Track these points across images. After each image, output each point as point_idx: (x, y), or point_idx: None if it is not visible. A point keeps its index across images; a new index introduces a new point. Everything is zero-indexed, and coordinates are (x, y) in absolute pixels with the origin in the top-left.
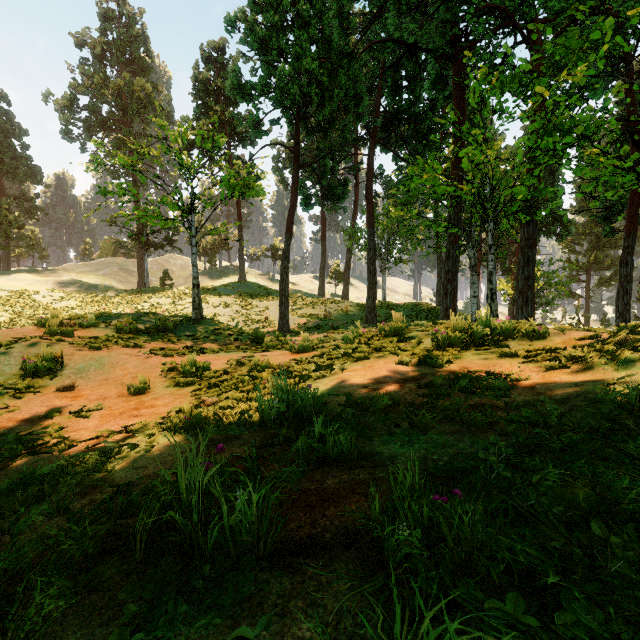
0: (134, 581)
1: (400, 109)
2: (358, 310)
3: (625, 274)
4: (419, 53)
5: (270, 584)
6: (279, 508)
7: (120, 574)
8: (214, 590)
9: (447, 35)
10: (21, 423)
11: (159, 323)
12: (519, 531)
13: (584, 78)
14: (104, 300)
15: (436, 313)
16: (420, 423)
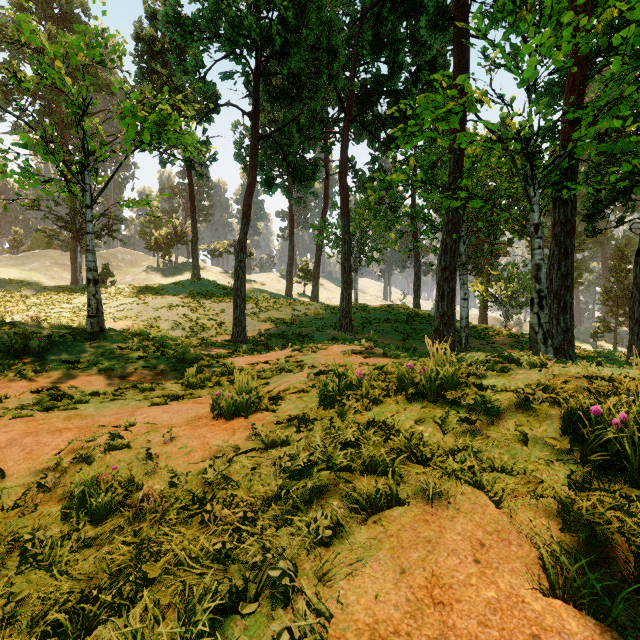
0: None
1: (379, 80)
2: (330, 313)
3: None
4: (400, 18)
5: None
6: None
7: None
8: None
9: None
10: None
11: (13, 342)
12: None
13: None
14: (17, 300)
15: (417, 317)
16: None
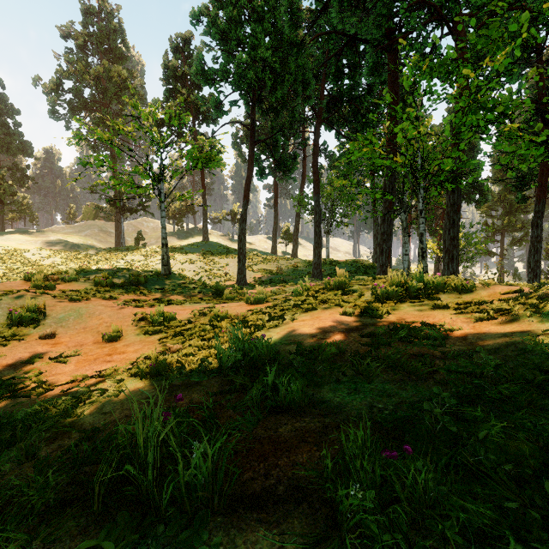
0: (91, 535)
1: (342, 93)
2: (306, 266)
3: (536, 235)
4: (358, 44)
5: (223, 543)
6: (234, 457)
7: (78, 526)
8: (168, 548)
9: (383, 28)
10: (5, 368)
11: (132, 278)
12: (470, 488)
13: (503, 64)
14: (86, 257)
15: (373, 269)
16: (365, 372)
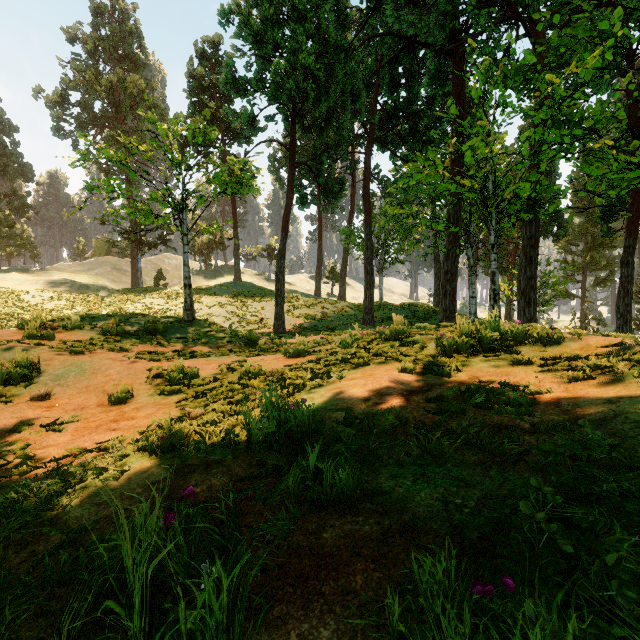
0: None
1: (398, 107)
2: (355, 310)
3: (626, 274)
4: (417, 50)
5: None
6: (262, 578)
7: None
8: None
9: (447, 28)
10: None
11: (148, 325)
12: None
13: (591, 71)
14: (96, 300)
15: (434, 314)
16: (435, 451)
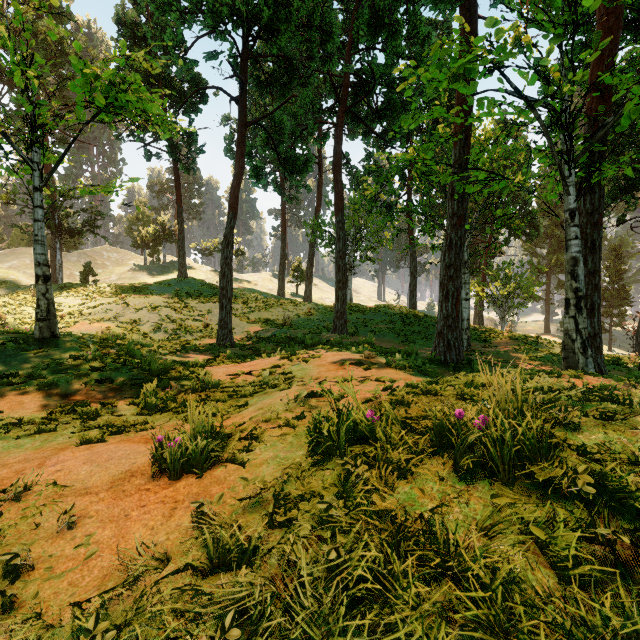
0: None
1: (375, 68)
2: (323, 314)
3: None
4: (398, 2)
5: None
6: None
7: None
8: None
9: None
10: None
11: None
12: None
13: None
14: None
15: (414, 318)
16: None
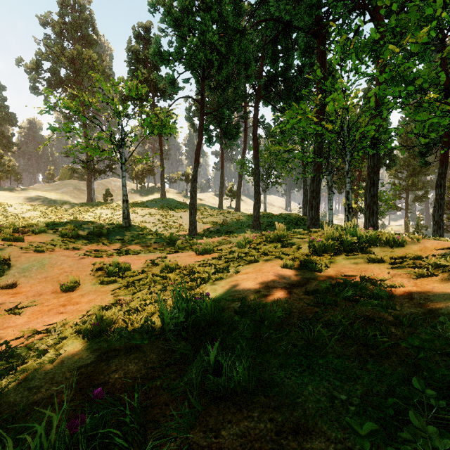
0: None
1: (277, 73)
2: (247, 219)
3: (439, 193)
4: (291, 33)
5: None
6: None
7: None
8: None
9: (314, 15)
10: None
11: (96, 230)
12: None
13: (418, 45)
14: (61, 211)
15: (303, 221)
16: (317, 343)
